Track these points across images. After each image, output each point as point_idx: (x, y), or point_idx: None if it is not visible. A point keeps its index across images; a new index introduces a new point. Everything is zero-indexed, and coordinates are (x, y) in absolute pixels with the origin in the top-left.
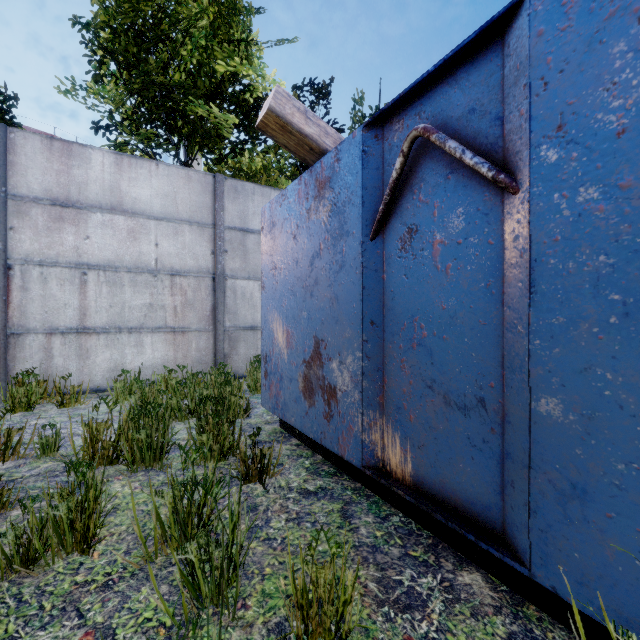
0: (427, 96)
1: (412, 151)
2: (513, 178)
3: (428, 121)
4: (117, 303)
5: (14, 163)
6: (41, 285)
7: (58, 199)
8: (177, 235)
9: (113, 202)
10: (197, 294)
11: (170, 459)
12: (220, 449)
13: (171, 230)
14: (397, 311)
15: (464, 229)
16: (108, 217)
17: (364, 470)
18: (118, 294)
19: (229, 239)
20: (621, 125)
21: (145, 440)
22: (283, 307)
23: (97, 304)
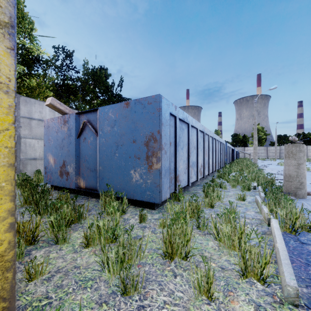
0: (87, 113)
1: (85, 122)
2: (98, 134)
3: (88, 118)
4: None
5: None
6: None
7: None
8: None
9: None
10: None
11: None
12: None
13: None
14: (82, 154)
15: (93, 140)
16: None
17: (75, 189)
18: None
19: (22, 121)
20: (106, 132)
21: None
22: (53, 152)
23: None
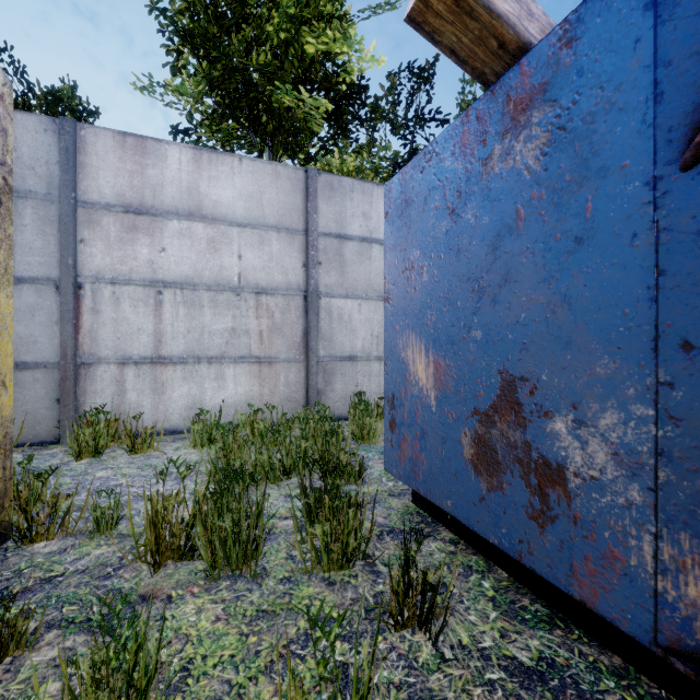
0: None
1: None
2: None
3: None
4: (195, 327)
5: (85, 165)
6: (113, 307)
7: (131, 205)
8: (263, 244)
9: (191, 207)
10: (286, 316)
11: (265, 556)
12: (341, 549)
13: (256, 239)
14: None
15: None
16: (185, 225)
17: (664, 656)
18: (196, 317)
19: (323, 248)
20: None
21: (230, 529)
22: (427, 325)
23: (173, 329)
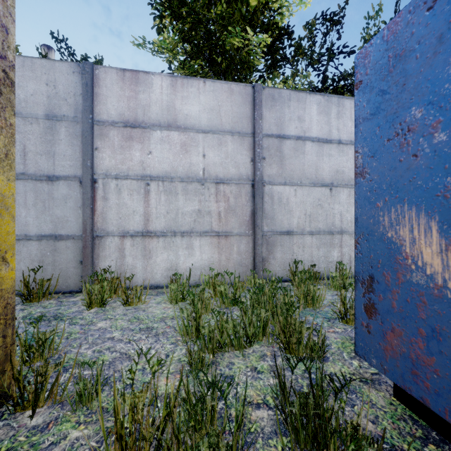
0: None
1: None
2: None
3: None
4: (172, 210)
5: (98, 94)
6: (116, 195)
7: (128, 121)
8: (221, 145)
9: (169, 120)
10: (238, 200)
11: None
12: None
13: (216, 141)
14: None
15: None
16: (165, 133)
17: None
18: (173, 202)
19: (266, 146)
20: None
21: None
22: (446, 197)
23: (157, 211)
